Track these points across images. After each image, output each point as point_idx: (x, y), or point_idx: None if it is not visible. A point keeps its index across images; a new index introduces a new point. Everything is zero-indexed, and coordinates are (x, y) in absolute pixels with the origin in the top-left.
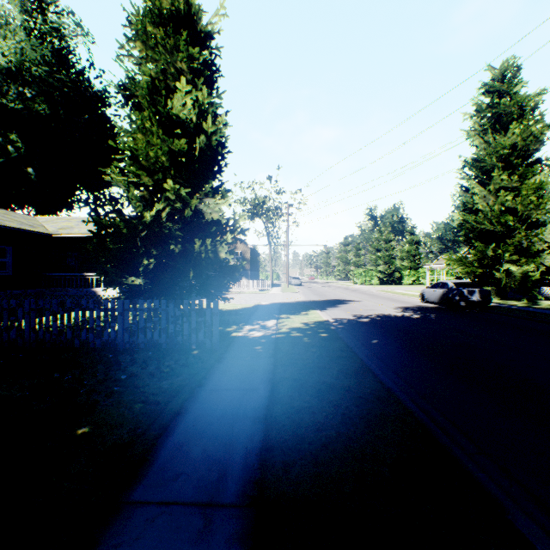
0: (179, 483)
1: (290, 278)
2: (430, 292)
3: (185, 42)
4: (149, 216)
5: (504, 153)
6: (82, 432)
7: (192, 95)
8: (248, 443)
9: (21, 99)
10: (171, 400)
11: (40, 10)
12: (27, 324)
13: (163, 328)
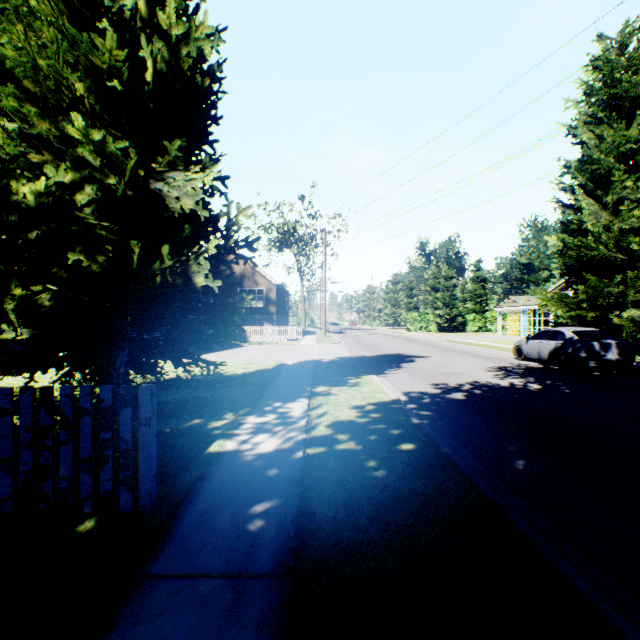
0: None
1: (328, 324)
2: (533, 345)
3: None
4: (30, 191)
5: (625, 150)
6: None
7: None
8: None
9: None
10: None
11: None
12: None
13: (4, 460)
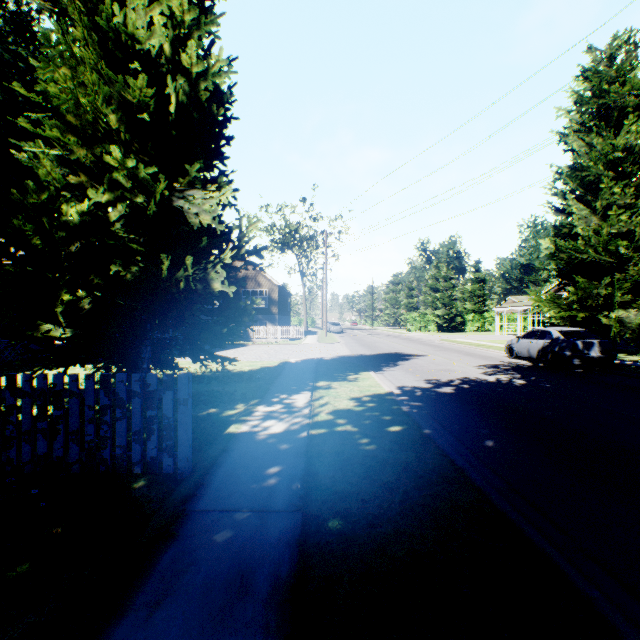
0: None
1: (329, 324)
2: (523, 344)
3: None
4: (75, 212)
5: (614, 158)
6: None
7: (163, 5)
8: None
9: None
10: None
11: None
12: None
13: (72, 432)
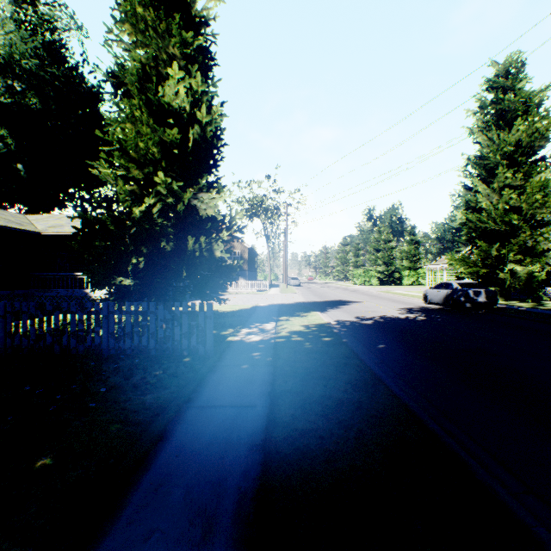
0: (149, 546)
1: (289, 279)
2: (434, 293)
3: (178, 27)
4: (138, 211)
5: (508, 150)
6: (42, 464)
7: (186, 83)
8: (242, 482)
9: (10, 93)
10: (154, 419)
11: (31, 1)
12: (2, 328)
13: (152, 333)
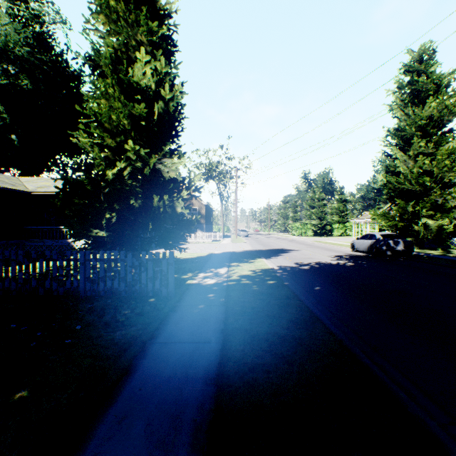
0: None
1: (239, 231)
2: (360, 243)
3: (145, 19)
4: (111, 173)
5: (421, 123)
6: (20, 397)
7: (151, 65)
8: (198, 415)
9: (5, 75)
10: (121, 354)
11: None
12: None
13: (122, 277)
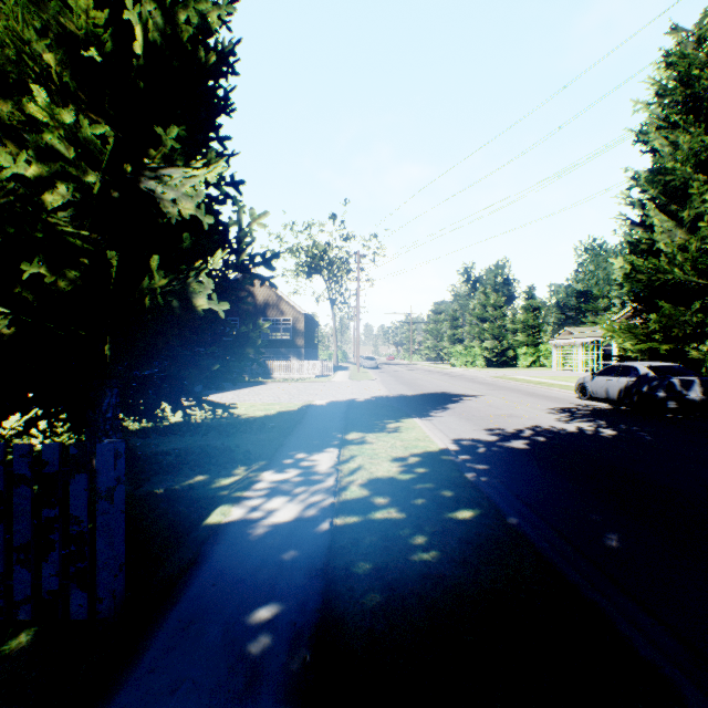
0: None
1: (362, 359)
2: (600, 382)
3: None
4: None
5: (704, 158)
6: None
7: None
8: None
9: None
10: None
11: None
12: None
13: None
